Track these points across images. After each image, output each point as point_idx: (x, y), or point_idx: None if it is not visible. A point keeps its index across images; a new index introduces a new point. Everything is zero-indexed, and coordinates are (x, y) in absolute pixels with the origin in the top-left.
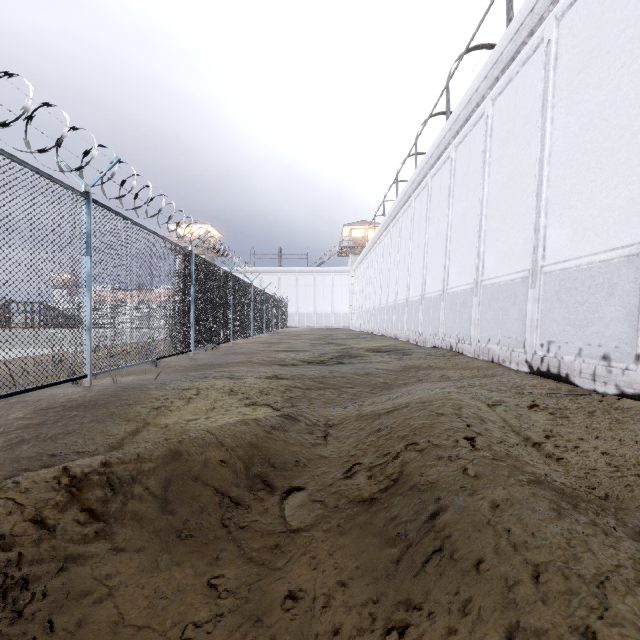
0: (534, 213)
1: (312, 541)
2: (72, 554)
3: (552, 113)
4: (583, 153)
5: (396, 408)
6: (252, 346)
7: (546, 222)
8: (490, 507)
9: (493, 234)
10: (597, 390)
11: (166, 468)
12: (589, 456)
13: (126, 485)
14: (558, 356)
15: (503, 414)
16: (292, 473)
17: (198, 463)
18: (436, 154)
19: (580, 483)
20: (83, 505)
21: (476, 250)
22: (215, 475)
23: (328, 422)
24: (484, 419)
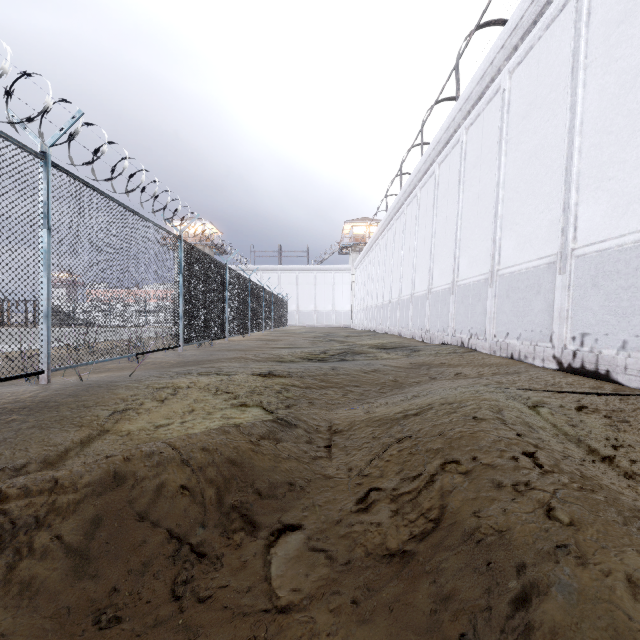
0: (563, 190)
1: (311, 633)
2: None
3: (584, 75)
4: (625, 115)
5: (417, 411)
6: (249, 343)
7: (577, 199)
8: (630, 595)
9: (511, 218)
10: None
11: (96, 502)
12: None
13: (23, 534)
14: (595, 350)
15: (551, 418)
16: (284, 503)
17: (147, 492)
18: (444, 138)
19: None
20: None
21: (491, 237)
22: (172, 510)
23: (332, 428)
24: (532, 425)
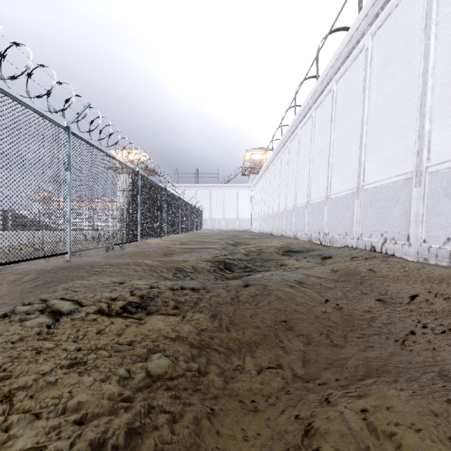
0: None
1: None
2: None
3: None
4: None
5: None
6: (161, 245)
7: None
8: None
9: (449, 105)
10: None
11: None
12: None
13: None
14: None
15: None
16: None
17: None
18: (345, 52)
19: None
20: None
21: (416, 132)
22: None
23: None
24: None
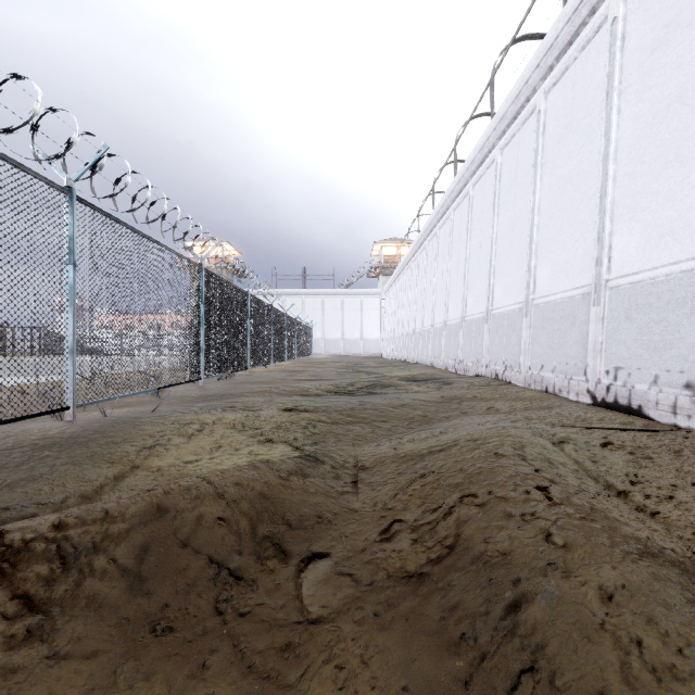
0: (597, 219)
1: (338, 639)
2: None
3: (619, 102)
4: (658, 145)
5: (442, 447)
6: (272, 375)
7: (612, 229)
8: (599, 599)
9: (546, 245)
10: (679, 425)
11: (143, 530)
12: (691, 509)
13: (84, 557)
14: (628, 385)
15: (573, 455)
16: (313, 533)
17: (188, 522)
18: (479, 158)
19: (690, 548)
20: (16, 589)
21: (526, 264)
22: (210, 538)
23: (358, 464)
24: (553, 461)
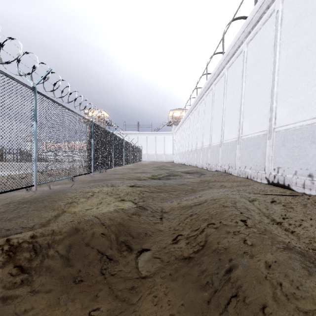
0: (270, 100)
1: (154, 285)
2: (3, 297)
3: (279, 48)
4: (297, 68)
5: (200, 203)
6: (124, 170)
7: (276, 105)
8: (265, 266)
9: (247, 112)
10: (305, 193)
11: (69, 239)
12: (309, 230)
13: (44, 250)
14: (283, 175)
15: (258, 206)
16: (143, 240)
17: (88, 235)
18: (217, 73)
19: (308, 246)
20: (16, 263)
21: (238, 121)
22: (98, 242)
23: (163, 210)
24: (249, 209)
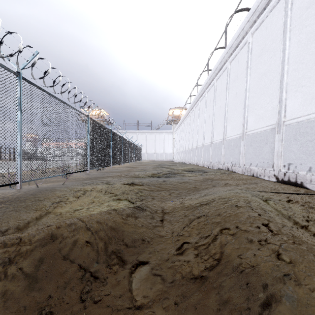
0: (279, 92)
1: None
2: None
3: (289, 34)
4: (310, 54)
5: (206, 202)
6: (122, 168)
7: (286, 96)
8: None
9: (253, 106)
10: None
11: (41, 250)
12: None
13: (2, 267)
14: (295, 172)
15: (274, 206)
16: (139, 250)
17: (68, 245)
18: (219, 67)
19: None
20: None
21: (243, 115)
22: (81, 254)
23: (163, 211)
24: (265, 210)
